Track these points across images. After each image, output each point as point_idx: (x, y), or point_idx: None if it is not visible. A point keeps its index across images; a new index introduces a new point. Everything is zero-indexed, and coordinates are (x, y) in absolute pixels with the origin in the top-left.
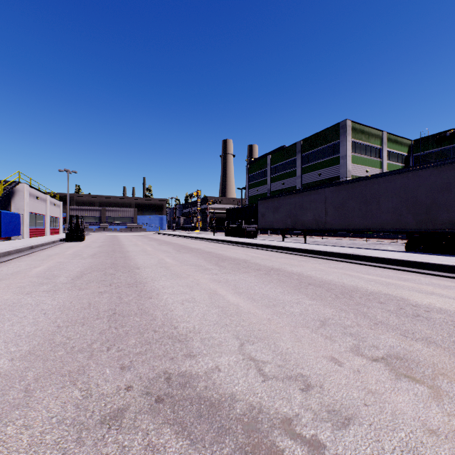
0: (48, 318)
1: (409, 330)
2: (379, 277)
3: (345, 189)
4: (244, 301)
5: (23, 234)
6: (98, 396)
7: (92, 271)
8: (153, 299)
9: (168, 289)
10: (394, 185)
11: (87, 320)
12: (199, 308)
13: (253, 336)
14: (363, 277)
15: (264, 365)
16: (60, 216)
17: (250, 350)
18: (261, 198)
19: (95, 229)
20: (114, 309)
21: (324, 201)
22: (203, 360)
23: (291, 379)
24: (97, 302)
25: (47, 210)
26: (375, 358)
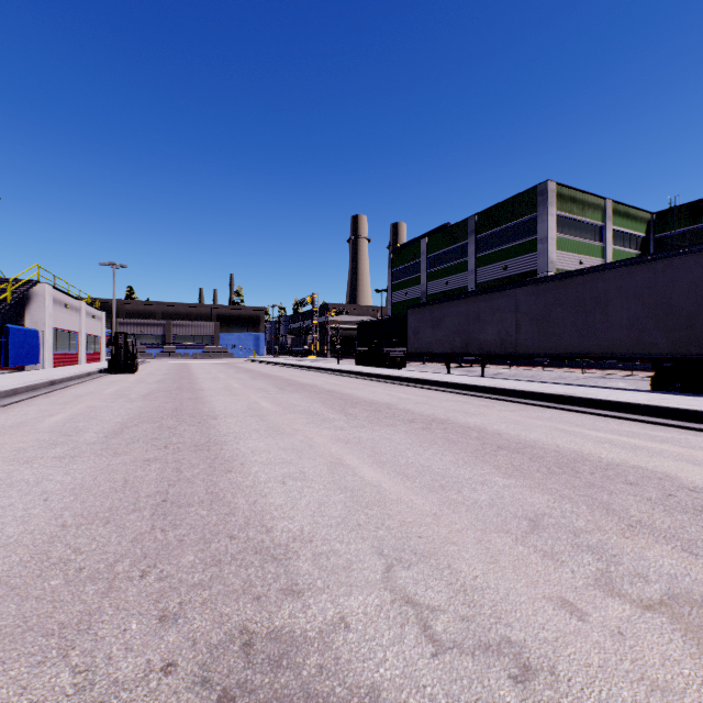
0: (50, 508)
1: (697, 540)
2: (616, 435)
3: (550, 290)
4: (389, 479)
5: (43, 362)
6: (105, 687)
7: (141, 422)
8: (233, 474)
9: (261, 455)
10: (631, 283)
11: (115, 513)
12: (312, 491)
13: (409, 550)
14: (589, 435)
15: (434, 617)
16: (102, 334)
17: (405, 582)
18: (412, 305)
19: (156, 354)
20: (165, 492)
21: (515, 309)
22: (317, 603)
23: (489, 652)
24: (138, 478)
25: (82, 325)
26: (646, 603)
